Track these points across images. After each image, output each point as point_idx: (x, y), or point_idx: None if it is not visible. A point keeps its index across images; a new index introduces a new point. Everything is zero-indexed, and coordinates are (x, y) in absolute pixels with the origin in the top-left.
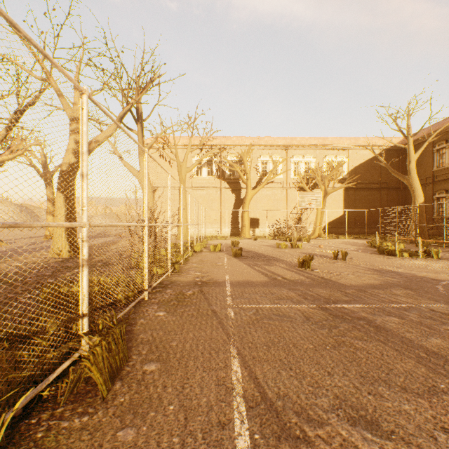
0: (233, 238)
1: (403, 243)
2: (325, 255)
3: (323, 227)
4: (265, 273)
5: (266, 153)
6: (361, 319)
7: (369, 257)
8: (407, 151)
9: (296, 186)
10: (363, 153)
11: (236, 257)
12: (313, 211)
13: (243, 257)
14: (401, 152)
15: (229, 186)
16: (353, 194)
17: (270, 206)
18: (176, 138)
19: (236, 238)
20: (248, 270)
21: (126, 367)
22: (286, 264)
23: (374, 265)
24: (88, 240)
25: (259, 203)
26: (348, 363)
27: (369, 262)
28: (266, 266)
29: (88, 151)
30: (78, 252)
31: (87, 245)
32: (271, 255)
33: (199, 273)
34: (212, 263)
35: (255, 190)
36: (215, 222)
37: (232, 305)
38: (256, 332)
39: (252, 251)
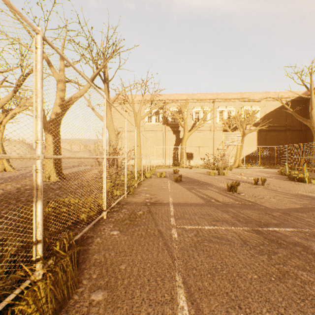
0: (174, 167)
1: (308, 171)
2: (246, 181)
3: (241, 159)
4: (201, 195)
5: (198, 105)
6: (296, 245)
7: (283, 183)
8: (310, 100)
9: (221, 129)
10: (272, 103)
11: (176, 182)
12: (234, 147)
13: (182, 182)
14: (303, 102)
15: (171, 129)
16: (265, 135)
17: (201, 144)
18: (133, 96)
19: (176, 167)
20: (187, 193)
21: (74, 296)
22: (217, 188)
23: (290, 190)
24: (42, 172)
25: (193, 142)
26: (301, 303)
27: (284, 187)
28: (201, 189)
29: (42, 88)
30: (62, 177)
31: (41, 176)
32: (203, 180)
33: (148, 195)
34: (159, 187)
35: (190, 132)
36: (161, 155)
37: (175, 226)
38: (199, 256)
39: (188, 177)
